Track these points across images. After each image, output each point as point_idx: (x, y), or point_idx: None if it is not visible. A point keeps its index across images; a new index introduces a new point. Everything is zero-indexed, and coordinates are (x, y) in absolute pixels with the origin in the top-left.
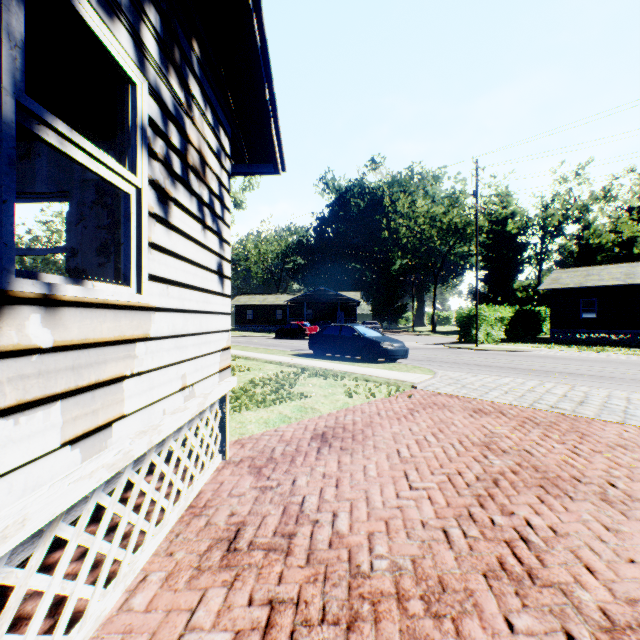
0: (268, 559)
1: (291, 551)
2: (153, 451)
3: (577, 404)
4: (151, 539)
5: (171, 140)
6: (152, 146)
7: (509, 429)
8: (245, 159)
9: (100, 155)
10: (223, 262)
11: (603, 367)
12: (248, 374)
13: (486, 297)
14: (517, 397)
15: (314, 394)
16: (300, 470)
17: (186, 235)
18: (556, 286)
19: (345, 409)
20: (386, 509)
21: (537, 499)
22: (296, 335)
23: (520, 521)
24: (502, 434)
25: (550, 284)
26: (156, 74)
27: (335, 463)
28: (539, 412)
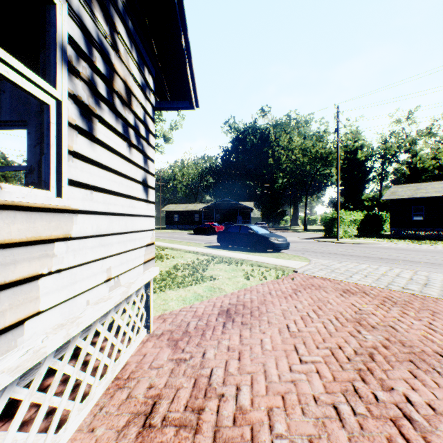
0: (178, 437)
1: (199, 428)
2: (78, 337)
3: (422, 286)
4: (76, 415)
5: (95, 64)
6: (74, 64)
7: (373, 307)
8: (167, 97)
9: (7, 57)
10: (147, 175)
11: (434, 256)
12: (173, 261)
13: (342, 205)
14: (375, 280)
15: (221, 277)
16: (209, 343)
17: (111, 149)
18: (394, 197)
19: (244, 289)
20: (282, 383)
21: (410, 374)
22: (208, 232)
23: (400, 397)
24: (369, 311)
25: (390, 196)
26: (78, 1)
27: (237, 337)
28: (394, 292)
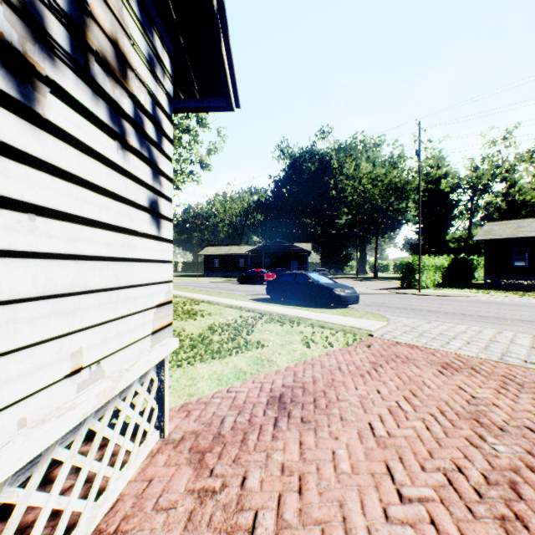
0: None
1: None
2: (2, 489)
3: None
4: None
5: None
6: None
7: (492, 393)
8: (194, 91)
9: None
10: (159, 199)
11: None
12: (209, 319)
13: (421, 247)
14: (482, 348)
15: (271, 343)
16: (252, 458)
17: (83, 146)
18: (490, 237)
19: (303, 362)
20: None
21: None
22: (255, 281)
23: None
24: (487, 400)
25: (484, 235)
26: None
27: (296, 446)
28: (515, 368)
